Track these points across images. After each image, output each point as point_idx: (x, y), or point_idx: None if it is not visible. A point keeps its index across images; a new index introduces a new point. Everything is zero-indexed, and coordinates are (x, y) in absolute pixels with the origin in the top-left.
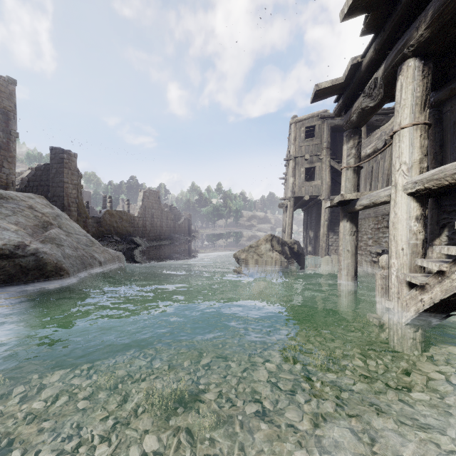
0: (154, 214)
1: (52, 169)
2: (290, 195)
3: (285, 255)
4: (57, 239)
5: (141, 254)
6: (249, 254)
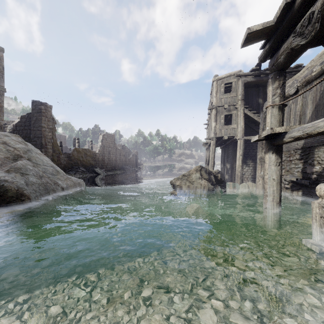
0: (110, 151)
1: (33, 117)
2: (212, 136)
3: (211, 182)
4: (23, 168)
5: (100, 180)
6: (183, 181)
